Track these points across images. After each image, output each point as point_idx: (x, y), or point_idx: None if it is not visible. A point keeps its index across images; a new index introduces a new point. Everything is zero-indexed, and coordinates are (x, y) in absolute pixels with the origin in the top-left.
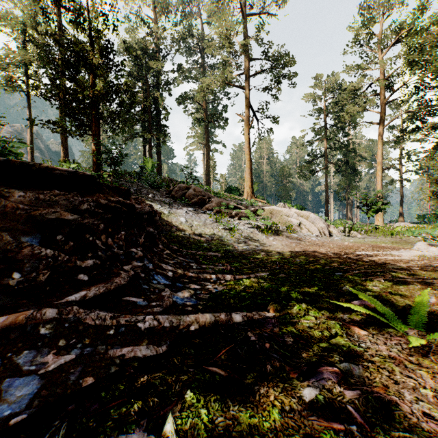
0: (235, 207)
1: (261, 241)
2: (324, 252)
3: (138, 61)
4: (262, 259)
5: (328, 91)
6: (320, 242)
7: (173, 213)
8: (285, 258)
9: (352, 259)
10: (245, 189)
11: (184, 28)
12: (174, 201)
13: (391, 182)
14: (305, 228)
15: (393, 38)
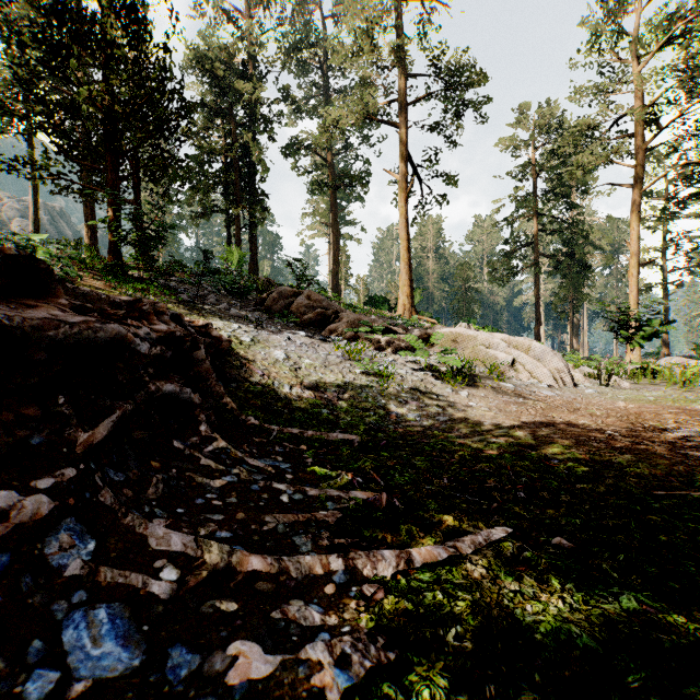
0: (385, 329)
1: (443, 400)
2: (598, 432)
3: (217, 81)
4: (463, 455)
5: (540, 133)
6: (565, 401)
7: (261, 342)
8: (516, 451)
9: (694, 459)
10: (399, 299)
11: (296, 29)
12: (269, 318)
13: (647, 288)
14: (525, 370)
15: (660, 34)
